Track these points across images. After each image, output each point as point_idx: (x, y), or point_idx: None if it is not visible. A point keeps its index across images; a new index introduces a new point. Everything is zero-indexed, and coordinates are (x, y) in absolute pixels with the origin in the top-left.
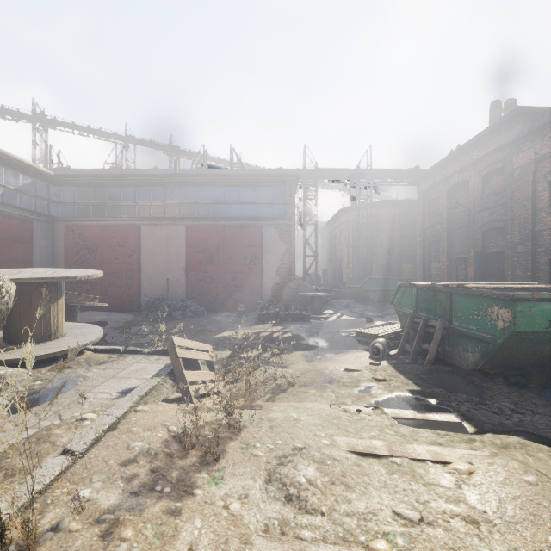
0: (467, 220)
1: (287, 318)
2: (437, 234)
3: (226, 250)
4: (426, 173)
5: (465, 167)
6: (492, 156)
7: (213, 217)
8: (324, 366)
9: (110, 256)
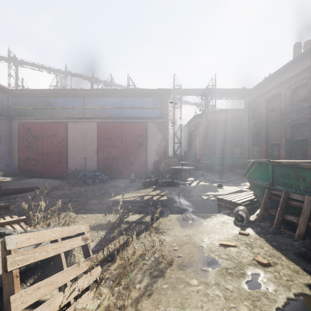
0: (280, 119)
1: (163, 184)
2: (258, 129)
3: (123, 139)
4: (251, 90)
5: (278, 85)
6: (299, 76)
7: (114, 117)
8: (198, 237)
9: (48, 142)
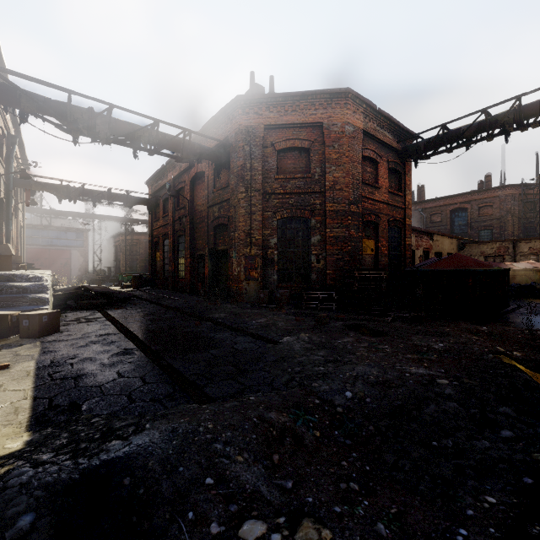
0: None
1: None
2: None
3: (51, 260)
4: None
5: None
6: None
7: (42, 244)
8: None
9: None
